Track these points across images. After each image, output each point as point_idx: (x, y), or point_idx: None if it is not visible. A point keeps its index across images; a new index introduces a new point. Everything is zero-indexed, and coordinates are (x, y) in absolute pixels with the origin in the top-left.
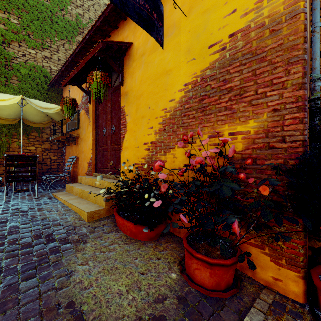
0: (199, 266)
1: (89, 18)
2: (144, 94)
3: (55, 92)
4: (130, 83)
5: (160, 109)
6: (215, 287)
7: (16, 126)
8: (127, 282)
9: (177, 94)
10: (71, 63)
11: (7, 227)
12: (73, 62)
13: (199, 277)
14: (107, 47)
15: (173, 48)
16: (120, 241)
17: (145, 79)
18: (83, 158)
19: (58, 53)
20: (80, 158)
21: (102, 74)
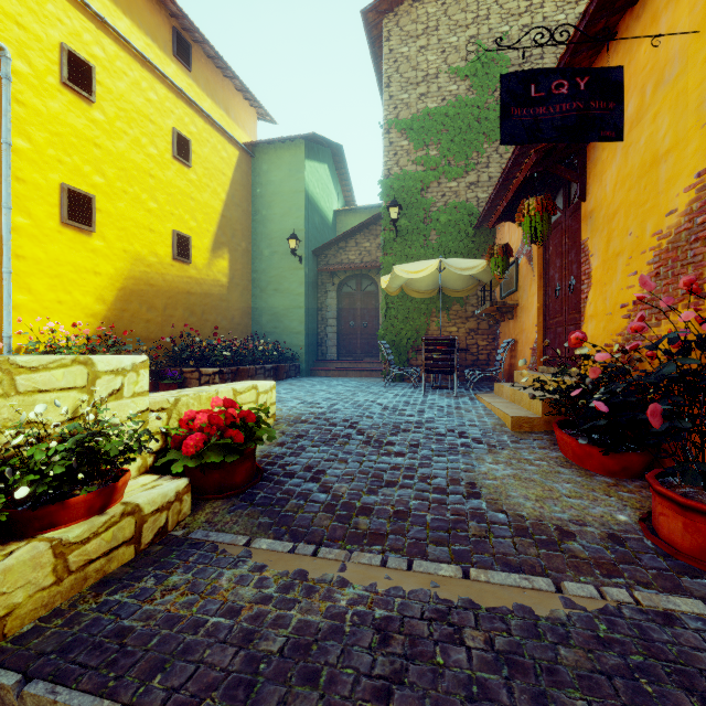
0: (666, 509)
1: None
2: (621, 209)
3: (484, 234)
4: (596, 193)
5: (649, 233)
6: (698, 554)
7: (435, 300)
8: (540, 494)
9: (681, 197)
10: (504, 184)
11: (424, 417)
12: (508, 180)
13: (666, 528)
14: (549, 151)
15: (673, 105)
16: (553, 461)
17: (622, 181)
18: (523, 341)
19: (489, 168)
20: (519, 342)
21: (537, 202)
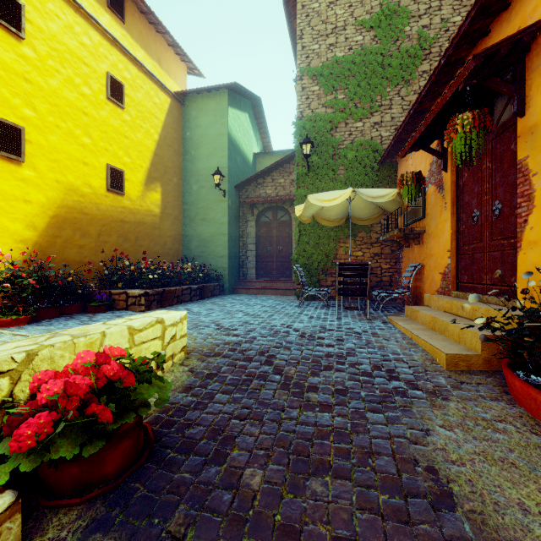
0: None
1: (441, 21)
2: None
3: (387, 168)
4: None
5: None
6: None
7: (343, 227)
8: (539, 498)
9: None
10: (412, 117)
11: (344, 347)
12: (416, 113)
13: None
14: (484, 61)
15: None
16: (519, 422)
17: None
18: (431, 265)
19: (391, 109)
20: (426, 266)
21: (474, 116)
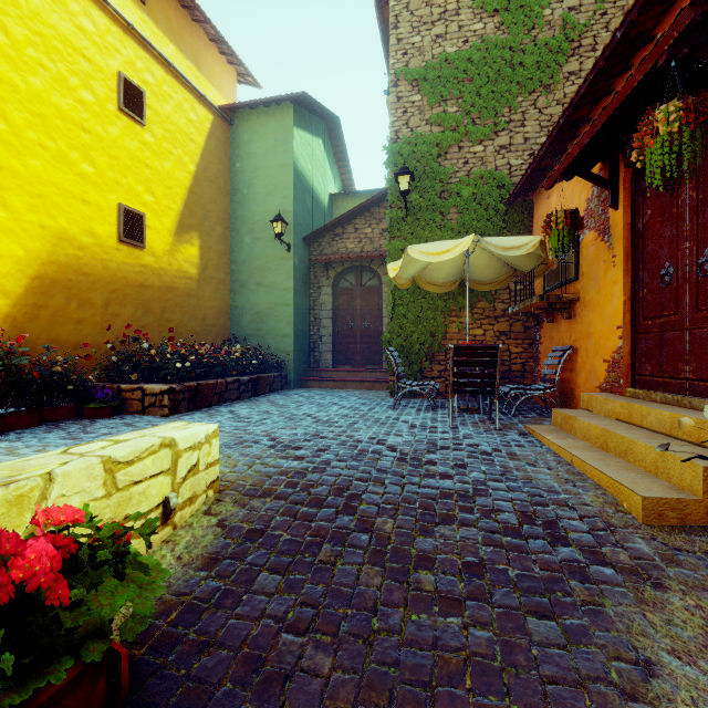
0: None
1: (595, 1)
2: None
3: (519, 211)
4: None
5: None
6: None
7: (455, 294)
8: None
9: None
10: (561, 131)
11: (469, 479)
12: (567, 125)
13: None
14: (702, 16)
15: None
16: None
17: None
18: (589, 349)
19: (525, 127)
20: (581, 350)
21: (689, 103)
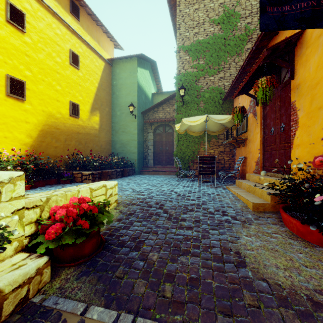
0: None
1: (257, 20)
2: (322, 80)
3: (228, 103)
4: (302, 73)
5: None
6: None
7: (202, 136)
8: (285, 263)
9: None
10: (240, 75)
11: (201, 201)
12: (242, 73)
13: None
14: (273, 50)
15: None
16: (284, 234)
17: None
18: (250, 157)
19: (230, 69)
20: (248, 158)
21: (267, 79)
